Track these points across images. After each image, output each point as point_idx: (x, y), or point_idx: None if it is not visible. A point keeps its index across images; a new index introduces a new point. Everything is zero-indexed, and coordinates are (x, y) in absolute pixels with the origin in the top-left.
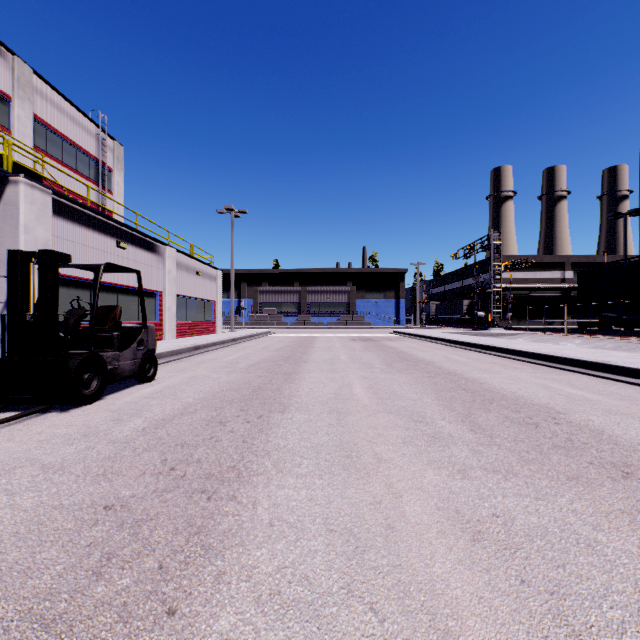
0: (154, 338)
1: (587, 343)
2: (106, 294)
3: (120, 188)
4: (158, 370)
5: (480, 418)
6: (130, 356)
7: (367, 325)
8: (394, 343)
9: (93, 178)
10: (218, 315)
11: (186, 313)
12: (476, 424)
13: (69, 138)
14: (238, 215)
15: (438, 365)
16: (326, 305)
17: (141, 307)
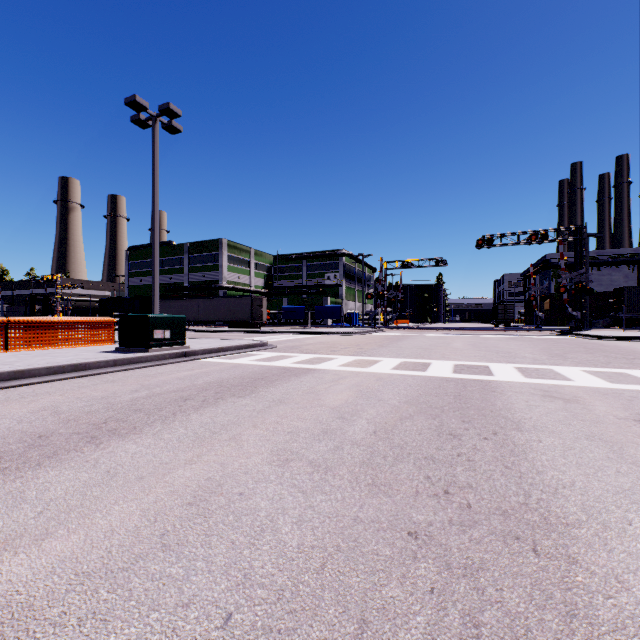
0: None
1: None
2: None
3: None
4: None
5: None
6: None
7: None
8: None
9: None
10: None
11: None
12: None
13: None
14: None
15: None
16: None
17: None
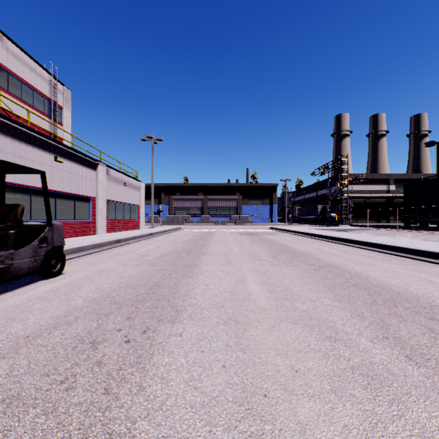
0: (61, 235)
1: (417, 236)
2: None
3: (68, 121)
4: (74, 263)
5: (402, 332)
6: (29, 254)
7: (250, 223)
8: (273, 237)
9: (47, 113)
10: (141, 215)
11: (115, 214)
12: (405, 344)
13: (27, 82)
14: (156, 142)
15: (316, 257)
16: (221, 209)
17: (45, 206)
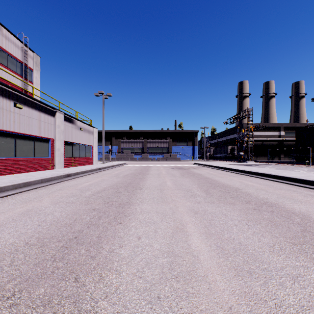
0: None
1: (313, 170)
2: (5, 138)
3: (37, 80)
4: (8, 200)
5: None
6: None
7: (178, 159)
8: (198, 171)
9: (19, 73)
10: (94, 154)
11: (72, 152)
12: None
13: (2, 47)
14: (107, 97)
15: (246, 192)
16: (156, 149)
17: None
